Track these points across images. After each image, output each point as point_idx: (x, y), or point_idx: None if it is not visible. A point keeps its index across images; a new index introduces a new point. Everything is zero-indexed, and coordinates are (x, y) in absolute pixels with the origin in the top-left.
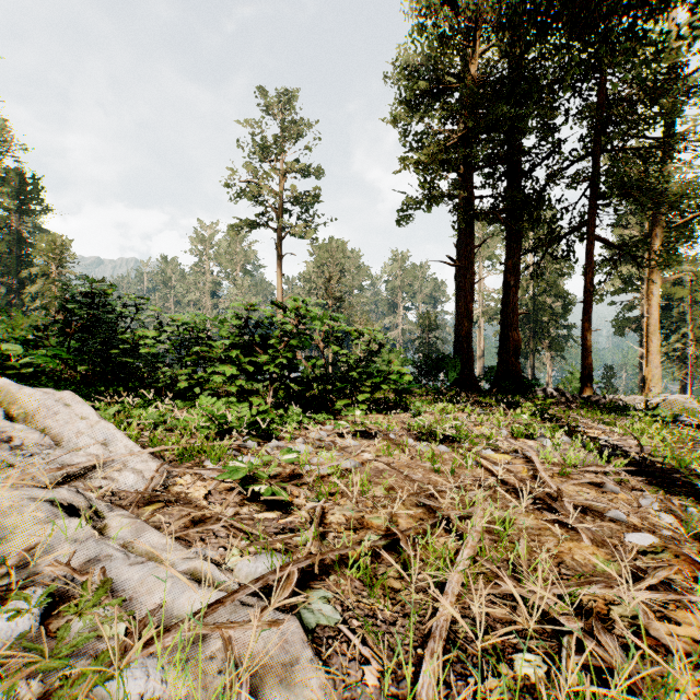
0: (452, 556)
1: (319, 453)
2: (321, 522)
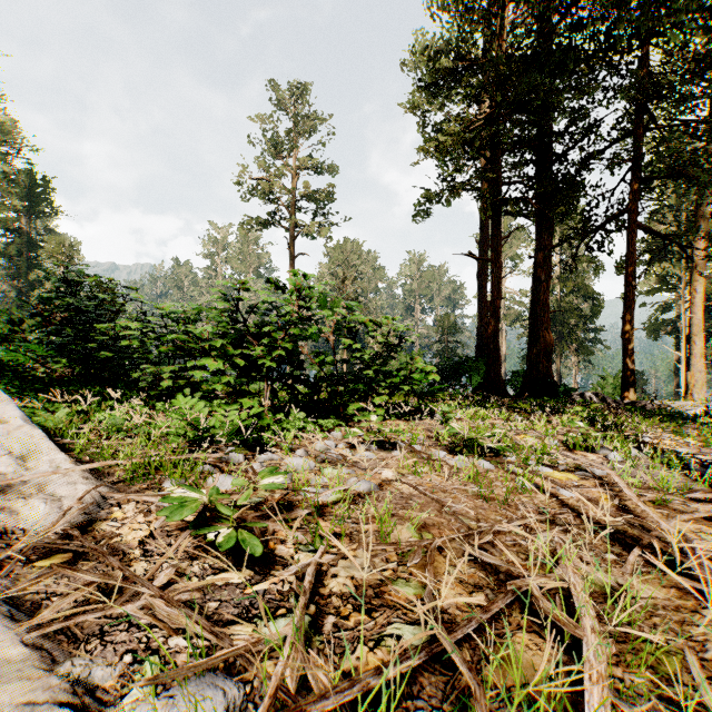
0: (569, 705)
1: (323, 470)
2: (314, 592)
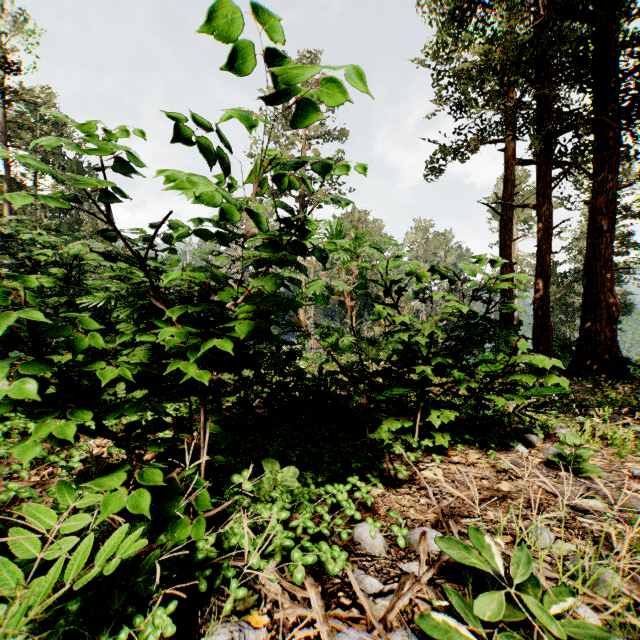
0: None
1: None
2: None
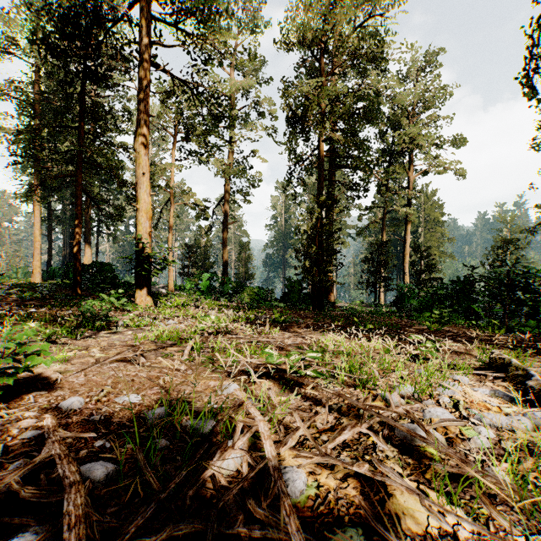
0: None
1: None
2: None
